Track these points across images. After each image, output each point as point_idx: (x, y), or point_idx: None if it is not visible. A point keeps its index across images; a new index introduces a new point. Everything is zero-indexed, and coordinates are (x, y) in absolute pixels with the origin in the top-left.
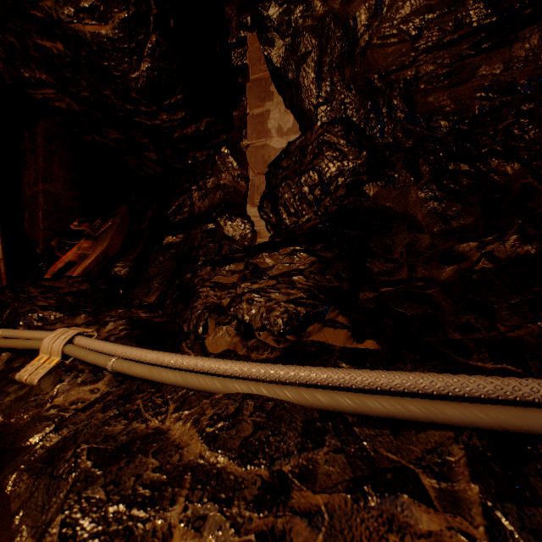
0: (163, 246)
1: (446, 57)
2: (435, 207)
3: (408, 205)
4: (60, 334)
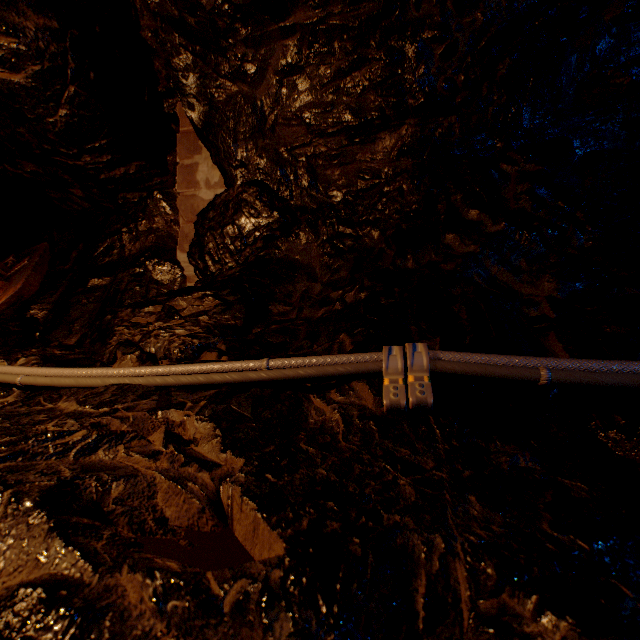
0: (88, 288)
1: (333, 143)
2: (328, 261)
3: (312, 258)
4: None
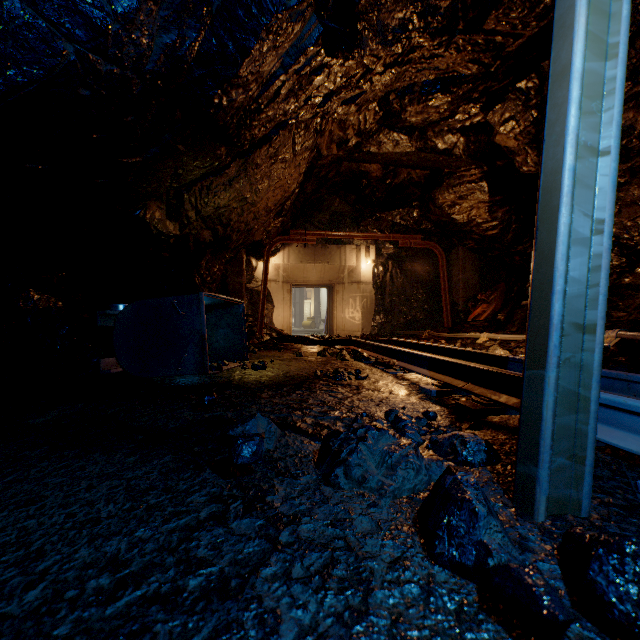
0: (520, 306)
1: None
2: None
3: None
4: (485, 333)
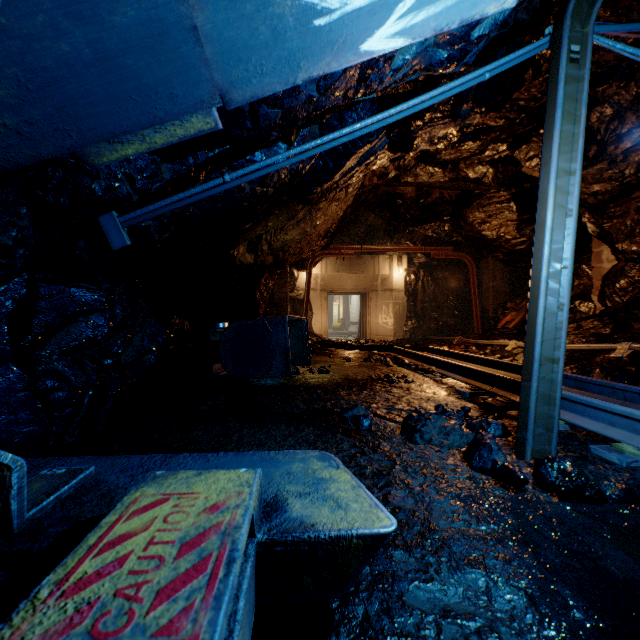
0: None
1: None
2: None
3: None
4: (513, 341)
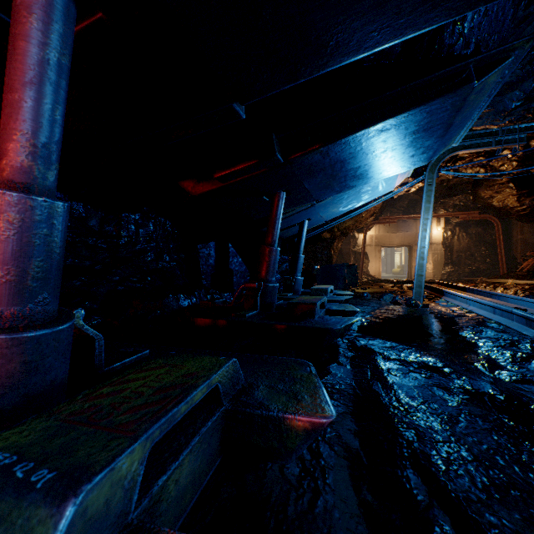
0: None
1: None
2: None
3: None
4: (510, 280)
